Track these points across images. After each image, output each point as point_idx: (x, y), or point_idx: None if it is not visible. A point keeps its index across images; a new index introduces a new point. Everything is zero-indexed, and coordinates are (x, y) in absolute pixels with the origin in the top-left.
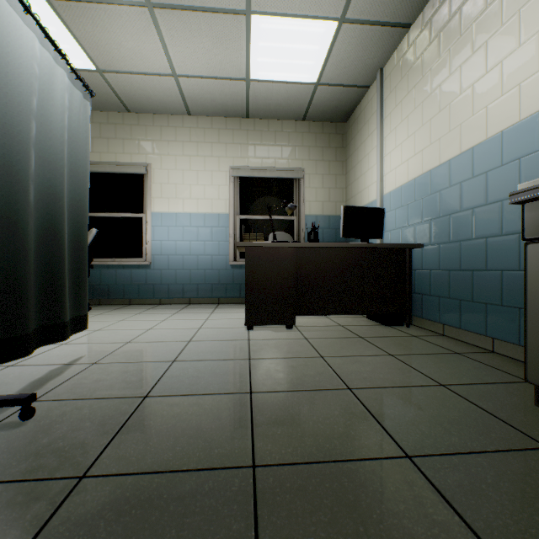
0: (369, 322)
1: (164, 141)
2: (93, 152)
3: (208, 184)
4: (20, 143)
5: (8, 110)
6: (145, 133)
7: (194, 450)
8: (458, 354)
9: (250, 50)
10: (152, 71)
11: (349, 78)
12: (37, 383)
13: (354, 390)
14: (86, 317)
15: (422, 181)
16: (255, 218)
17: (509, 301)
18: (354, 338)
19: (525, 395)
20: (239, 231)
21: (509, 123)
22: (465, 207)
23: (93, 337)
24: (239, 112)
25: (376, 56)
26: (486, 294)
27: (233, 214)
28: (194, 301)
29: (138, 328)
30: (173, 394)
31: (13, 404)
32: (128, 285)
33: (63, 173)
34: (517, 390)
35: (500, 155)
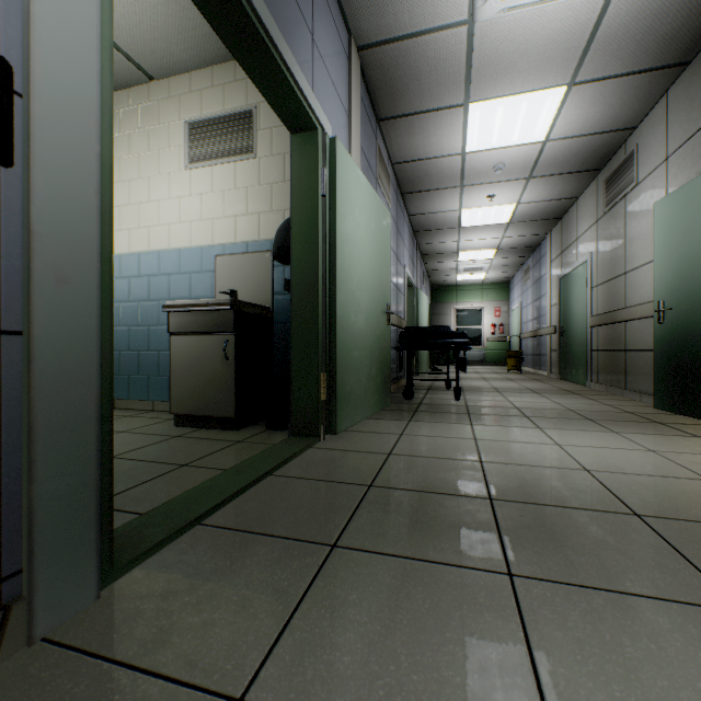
0: None
1: None
2: None
3: None
4: None
5: None
6: None
7: None
8: (130, 416)
9: None
10: None
11: None
12: None
13: None
14: None
15: None
16: None
17: (165, 373)
18: None
19: (171, 424)
20: None
21: (165, 247)
22: (134, 299)
23: None
24: None
25: None
26: (150, 369)
27: None
28: None
29: None
30: None
31: None
32: None
33: None
34: (167, 423)
35: (159, 267)
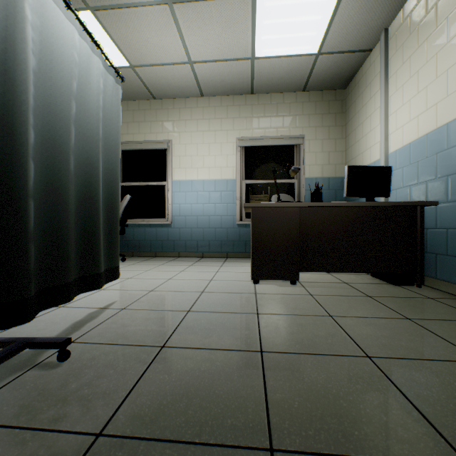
0: (374, 281)
1: (182, 121)
2: (128, 134)
3: (218, 155)
4: (62, 120)
5: (53, 92)
6: (167, 115)
7: (207, 416)
8: None
9: (255, 29)
10: (172, 61)
11: (351, 44)
12: (77, 325)
13: (374, 359)
14: (117, 268)
15: (436, 136)
16: (259, 182)
17: None
18: (362, 296)
19: None
20: (244, 194)
21: None
22: None
23: (125, 284)
24: (245, 89)
25: (380, 17)
26: None
27: (239, 179)
28: (206, 255)
29: (160, 278)
30: (187, 346)
31: (52, 347)
32: (154, 241)
33: (98, 146)
34: None
35: None
